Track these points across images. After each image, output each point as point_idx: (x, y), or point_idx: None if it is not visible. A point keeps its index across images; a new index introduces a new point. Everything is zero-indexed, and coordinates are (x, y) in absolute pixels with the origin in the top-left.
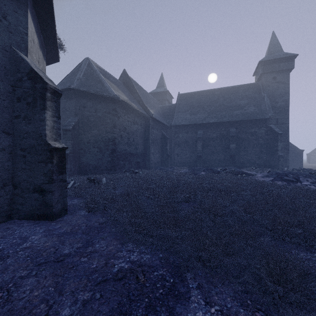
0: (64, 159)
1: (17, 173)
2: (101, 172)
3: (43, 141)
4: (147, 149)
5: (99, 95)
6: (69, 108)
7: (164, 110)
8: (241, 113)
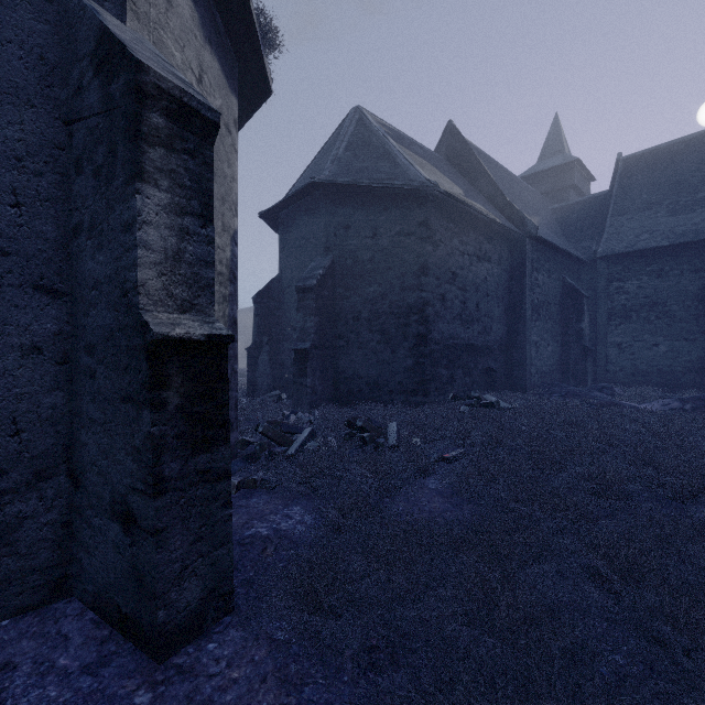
0: (220, 384)
1: (79, 432)
2: (388, 397)
3: (131, 313)
4: (517, 332)
5: (383, 188)
6: (313, 237)
7: (565, 216)
8: None
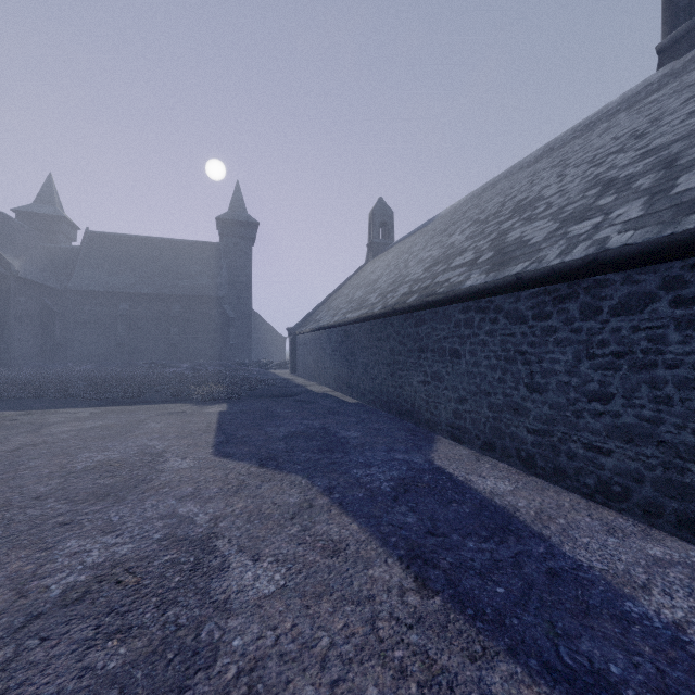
0: None
1: None
2: None
3: None
4: (5, 332)
5: None
6: None
7: (52, 255)
8: (191, 284)
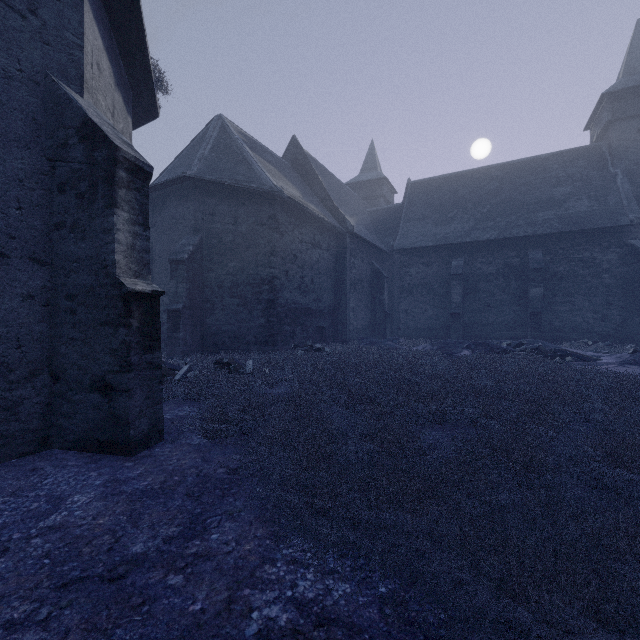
0: (156, 318)
1: (59, 347)
2: (246, 347)
3: (110, 277)
4: (341, 300)
5: (242, 187)
6: (183, 218)
7: (376, 218)
8: (557, 216)
